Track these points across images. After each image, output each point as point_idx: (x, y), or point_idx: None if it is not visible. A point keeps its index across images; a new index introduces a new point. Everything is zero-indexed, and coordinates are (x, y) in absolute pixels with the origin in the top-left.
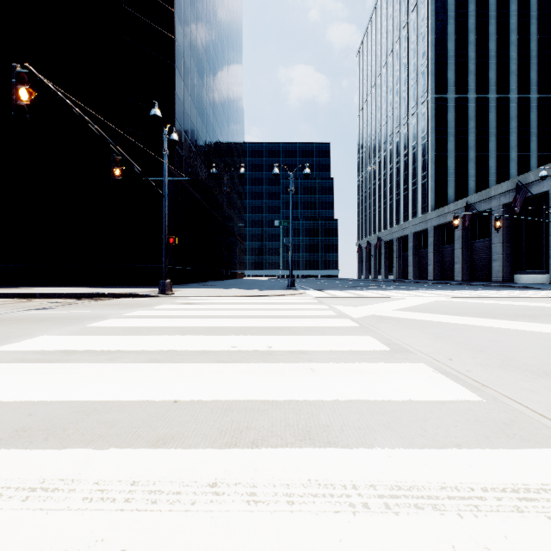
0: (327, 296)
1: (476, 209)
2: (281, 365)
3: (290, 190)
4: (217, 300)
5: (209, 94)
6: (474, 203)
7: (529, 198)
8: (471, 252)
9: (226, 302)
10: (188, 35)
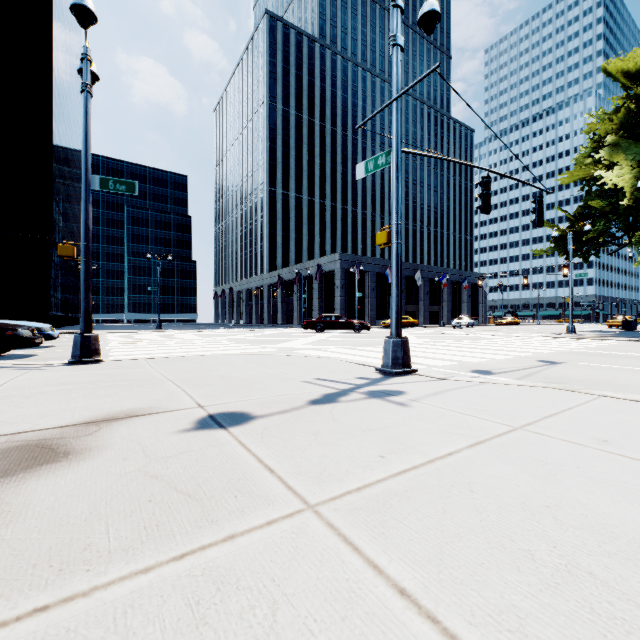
0: (183, 331)
1: (284, 279)
2: (174, 336)
3: (159, 269)
4: (129, 333)
5: (65, 150)
6: (287, 273)
7: (307, 276)
8: (287, 305)
9: (135, 333)
10: (57, 117)
